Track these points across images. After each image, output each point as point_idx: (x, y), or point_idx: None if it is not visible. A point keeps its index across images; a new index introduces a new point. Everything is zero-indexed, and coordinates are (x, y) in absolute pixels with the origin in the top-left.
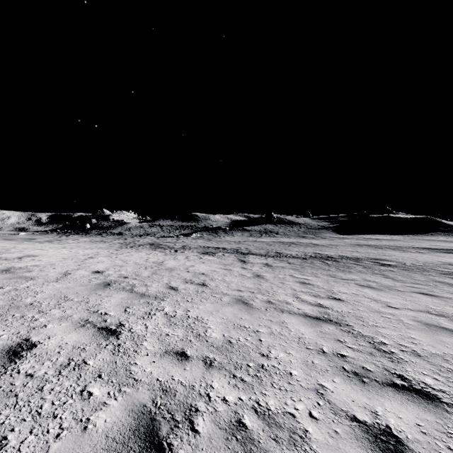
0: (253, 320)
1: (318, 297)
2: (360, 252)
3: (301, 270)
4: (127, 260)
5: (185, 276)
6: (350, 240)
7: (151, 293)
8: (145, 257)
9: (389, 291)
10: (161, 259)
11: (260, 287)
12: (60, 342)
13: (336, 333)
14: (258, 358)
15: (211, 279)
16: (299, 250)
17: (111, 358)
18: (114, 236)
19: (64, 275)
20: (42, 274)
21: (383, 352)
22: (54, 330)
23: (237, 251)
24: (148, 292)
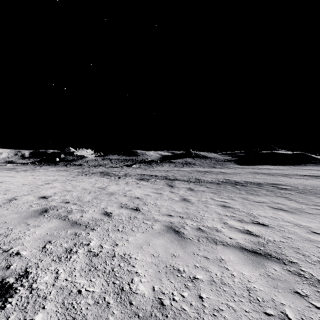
0: (186, 257)
1: (244, 222)
2: (259, 178)
3: (218, 193)
4: (76, 186)
5: (121, 200)
6: (248, 169)
7: (84, 220)
8: (93, 183)
9: (301, 214)
10: (105, 184)
11: (188, 211)
12: None
13: (286, 277)
14: None
15: (144, 204)
16: (213, 177)
17: None
18: (75, 167)
19: (8, 201)
20: None
21: None
22: None
23: (166, 178)
24: (81, 219)
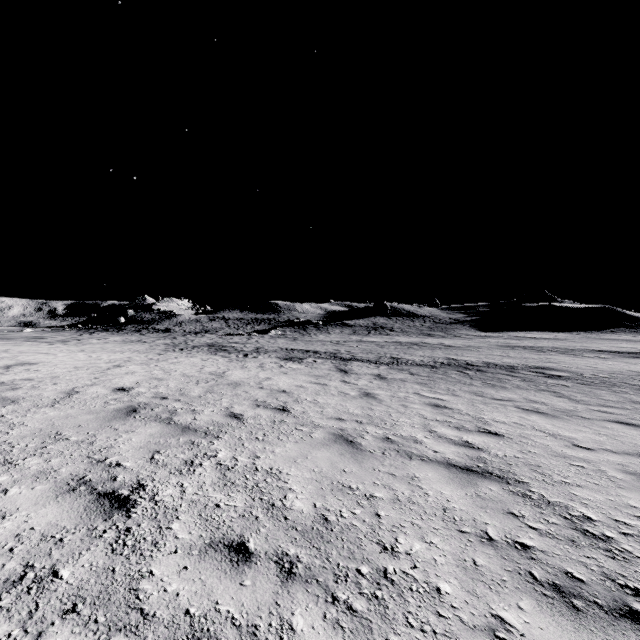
0: (363, 474)
1: (463, 430)
2: (514, 357)
3: (430, 384)
4: (171, 370)
5: (255, 395)
6: (497, 339)
7: (200, 425)
8: (199, 366)
9: (570, 420)
10: (222, 368)
11: (372, 414)
12: (21, 527)
13: (504, 497)
14: (377, 555)
15: (295, 401)
16: (425, 355)
17: (107, 561)
18: (158, 334)
19: (67, 395)
20: (32, 394)
21: (592, 537)
22: (19, 499)
23: (335, 356)
24: (196, 424)
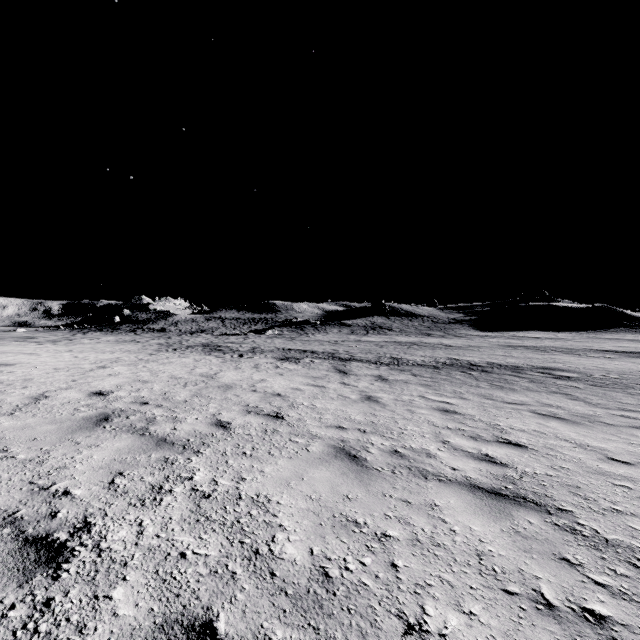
0: (371, 501)
1: (480, 440)
2: (517, 357)
3: (434, 386)
4: (159, 372)
5: (247, 399)
6: (497, 339)
7: (180, 436)
8: (190, 367)
9: (593, 426)
10: (214, 369)
11: (376, 420)
12: None
13: (549, 535)
14: (399, 638)
15: (291, 406)
16: (426, 355)
17: None
18: (153, 334)
19: (33, 401)
20: None
21: None
22: None
23: (333, 356)
24: (175, 435)
